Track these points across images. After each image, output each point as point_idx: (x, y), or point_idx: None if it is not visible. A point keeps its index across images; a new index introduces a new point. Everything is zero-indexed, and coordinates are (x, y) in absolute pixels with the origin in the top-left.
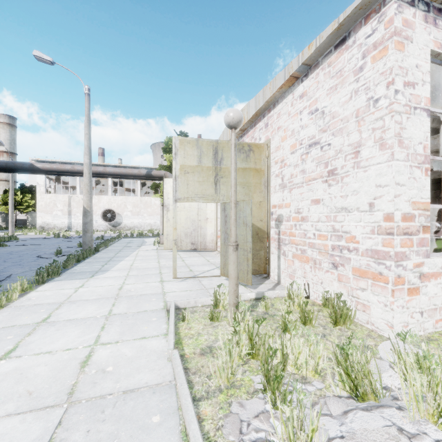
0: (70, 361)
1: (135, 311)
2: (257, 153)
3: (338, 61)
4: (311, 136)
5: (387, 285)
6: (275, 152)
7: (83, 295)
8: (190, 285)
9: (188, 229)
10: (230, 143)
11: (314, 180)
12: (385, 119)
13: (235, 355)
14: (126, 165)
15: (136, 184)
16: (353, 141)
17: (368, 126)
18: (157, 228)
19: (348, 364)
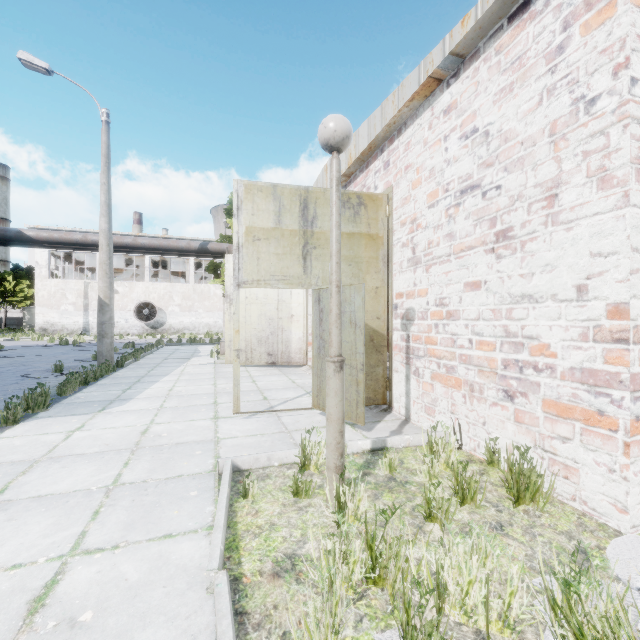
0: (9, 597)
1: (161, 476)
2: (372, 209)
3: (514, 43)
4: (465, 175)
5: (614, 434)
6: (402, 208)
7: (77, 446)
8: (263, 425)
9: (262, 332)
10: (328, 192)
11: (470, 250)
12: (611, 133)
13: (340, 590)
14: (171, 236)
15: (187, 264)
16: (544, 177)
17: (575, 148)
18: (218, 331)
19: (574, 610)
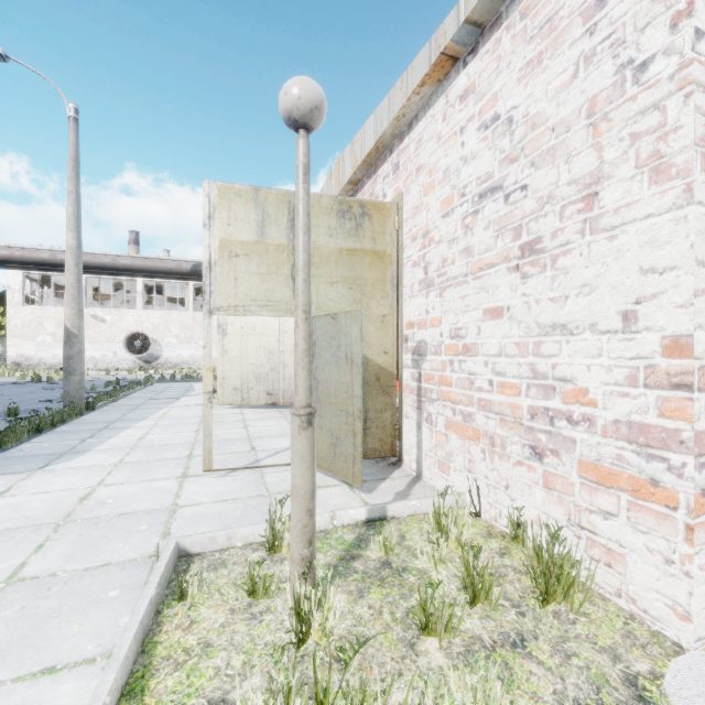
0: None
1: (79, 566)
2: (379, 221)
3: (544, 1)
4: (485, 175)
5: (672, 512)
6: (413, 219)
7: None
8: (239, 486)
9: (261, 368)
10: (323, 199)
11: (491, 268)
12: (668, 107)
13: None
14: (167, 258)
15: (186, 290)
16: (581, 171)
17: (620, 130)
18: None
19: None
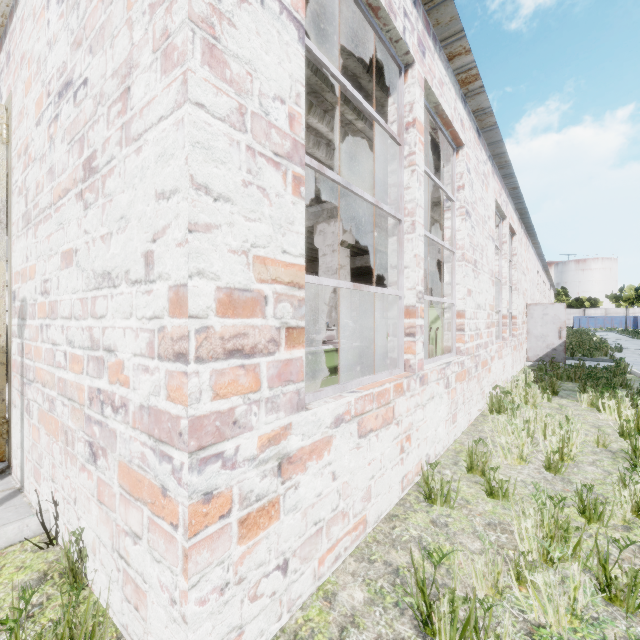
0: None
1: None
2: None
3: None
4: (61, 65)
5: (175, 532)
6: (18, 128)
7: None
8: None
9: None
10: None
11: (65, 195)
12: None
13: None
14: None
15: None
16: (120, 58)
17: None
18: None
19: None
